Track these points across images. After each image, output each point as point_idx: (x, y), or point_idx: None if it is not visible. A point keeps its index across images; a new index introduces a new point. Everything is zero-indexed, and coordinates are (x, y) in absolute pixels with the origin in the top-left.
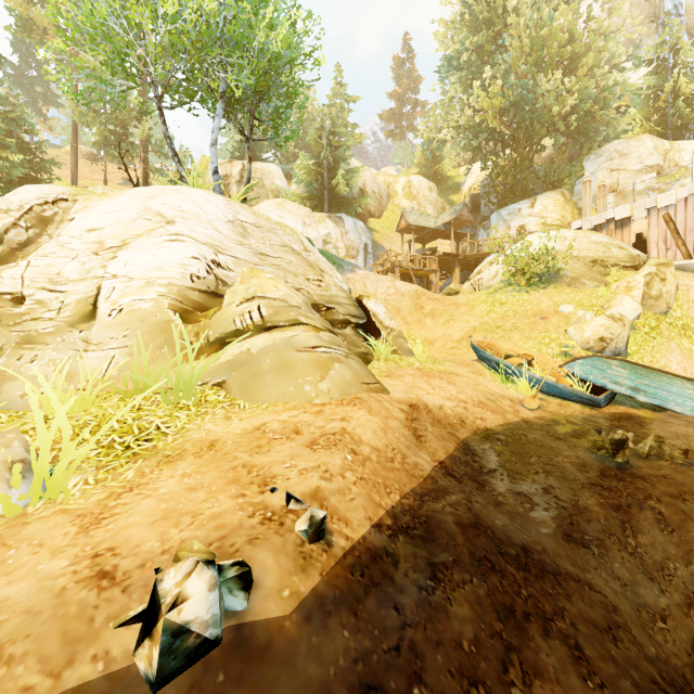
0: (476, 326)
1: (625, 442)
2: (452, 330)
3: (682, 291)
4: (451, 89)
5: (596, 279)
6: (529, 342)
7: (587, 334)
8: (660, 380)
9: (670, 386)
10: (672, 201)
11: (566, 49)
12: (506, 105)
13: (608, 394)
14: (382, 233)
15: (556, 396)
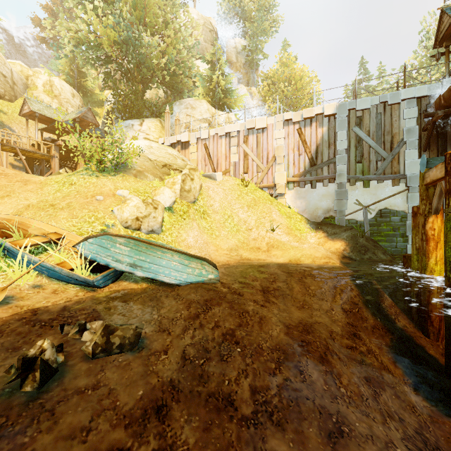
0: (31, 204)
1: (36, 361)
2: (4, 206)
3: (206, 189)
4: (69, 1)
5: (156, 174)
6: (74, 220)
7: (126, 214)
8: (155, 254)
9: (161, 260)
10: (208, 136)
11: (159, 20)
12: (120, 41)
13: (111, 272)
14: (12, 116)
15: (59, 280)
